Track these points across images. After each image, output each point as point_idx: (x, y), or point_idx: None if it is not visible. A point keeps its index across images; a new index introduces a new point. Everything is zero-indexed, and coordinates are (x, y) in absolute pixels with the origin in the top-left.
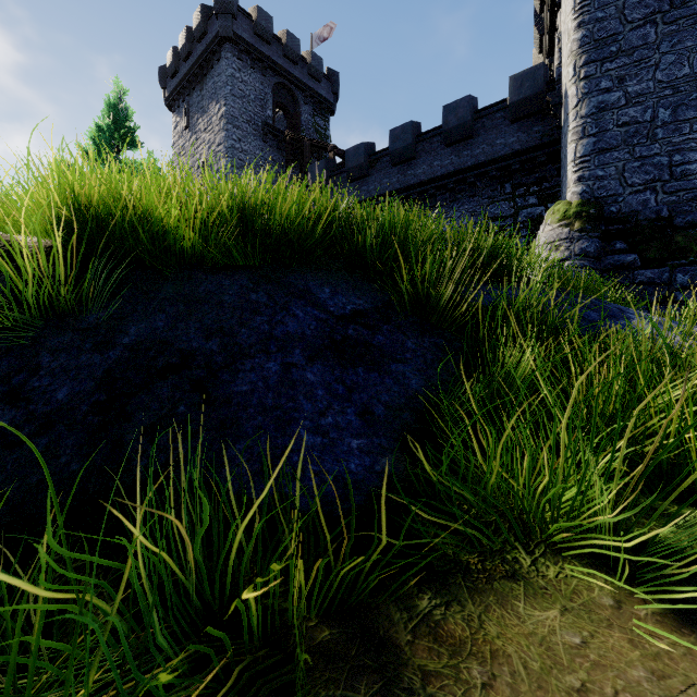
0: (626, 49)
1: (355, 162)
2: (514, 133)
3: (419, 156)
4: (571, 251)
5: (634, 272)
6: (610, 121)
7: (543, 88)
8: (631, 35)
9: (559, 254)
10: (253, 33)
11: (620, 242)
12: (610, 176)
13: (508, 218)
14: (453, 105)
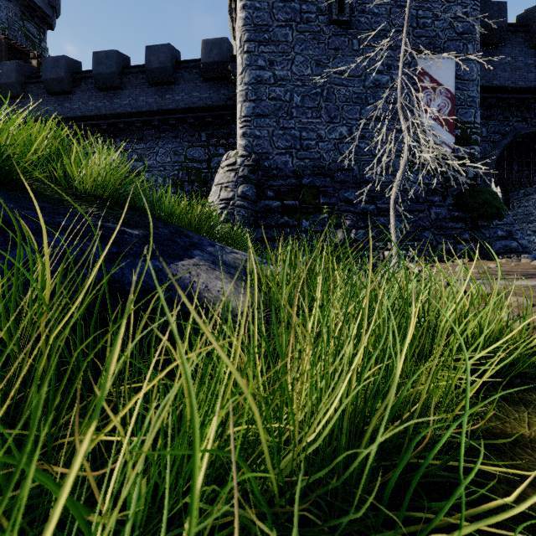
0: (275, 40)
1: (54, 74)
2: (207, 90)
3: (126, 87)
4: (235, 192)
5: (278, 216)
6: (264, 93)
7: (227, 59)
8: (277, 30)
9: (226, 194)
10: None
11: (270, 190)
12: (264, 137)
13: (203, 162)
14: (155, 47)
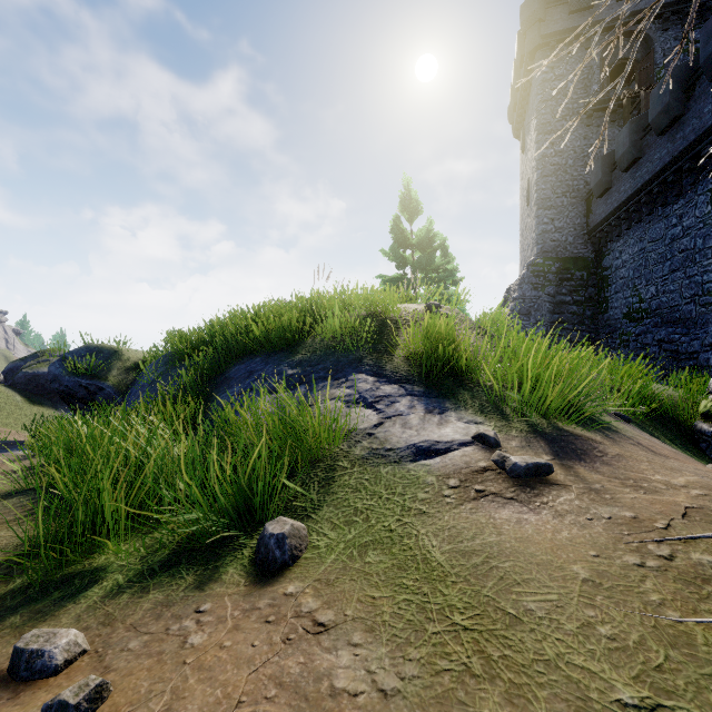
0: None
1: (658, 107)
2: None
3: None
4: None
5: None
6: None
7: None
8: None
9: None
10: (567, 15)
11: None
12: None
13: None
14: None
